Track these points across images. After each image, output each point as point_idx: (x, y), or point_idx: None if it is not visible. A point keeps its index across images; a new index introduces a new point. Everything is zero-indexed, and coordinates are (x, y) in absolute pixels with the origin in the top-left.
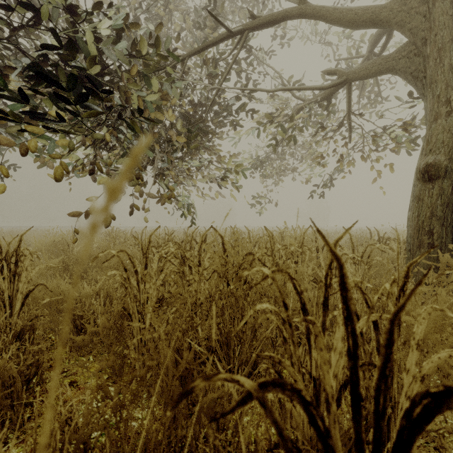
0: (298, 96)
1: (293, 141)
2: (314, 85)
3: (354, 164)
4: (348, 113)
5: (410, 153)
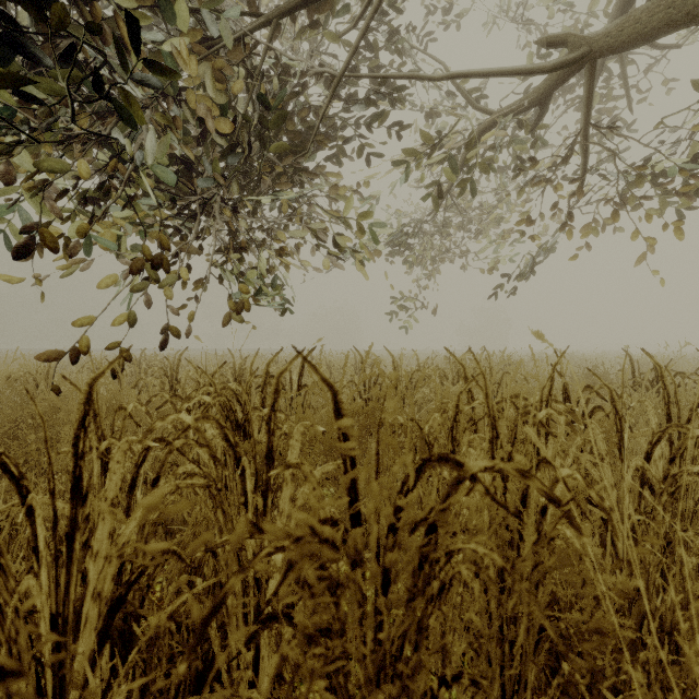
0: (480, 107)
1: (472, 189)
2: (523, 66)
3: (588, 231)
4: (584, 129)
5: (683, 214)
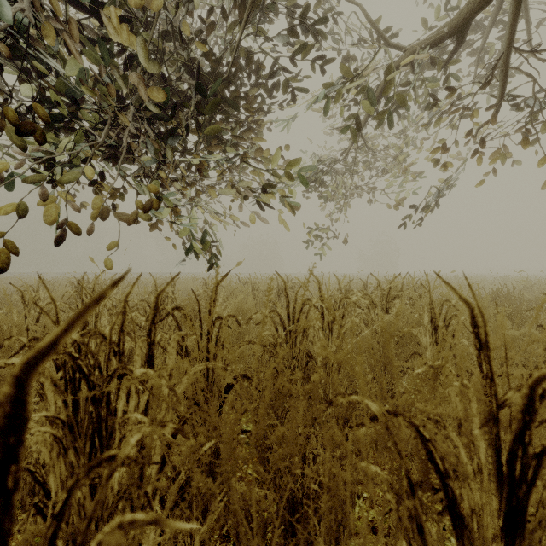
0: (395, 46)
1: (388, 121)
2: None
3: (502, 159)
4: (507, 53)
5: None
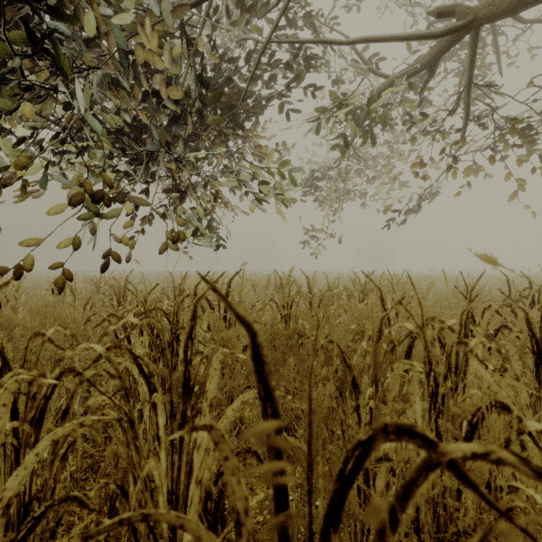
0: (378, 72)
1: (372, 139)
2: (418, 31)
3: (469, 173)
4: (468, 86)
5: None
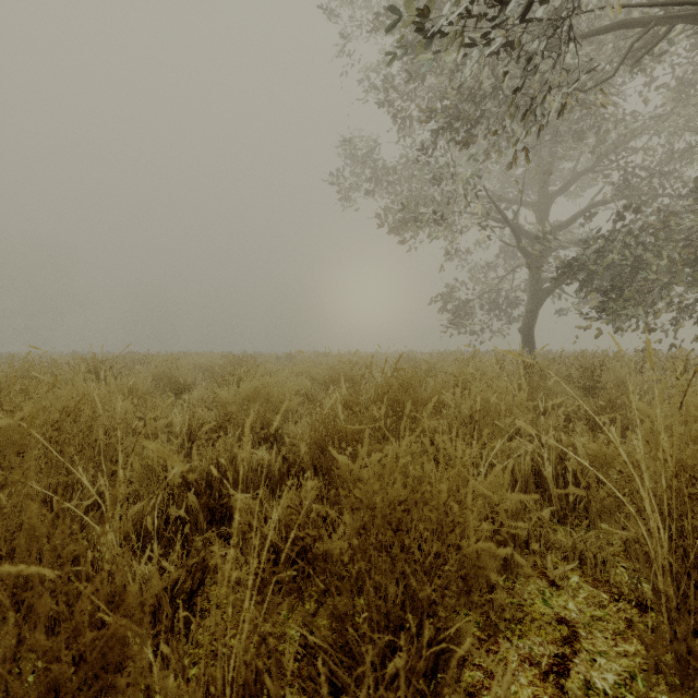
0: None
1: None
2: None
3: None
4: None
5: None
